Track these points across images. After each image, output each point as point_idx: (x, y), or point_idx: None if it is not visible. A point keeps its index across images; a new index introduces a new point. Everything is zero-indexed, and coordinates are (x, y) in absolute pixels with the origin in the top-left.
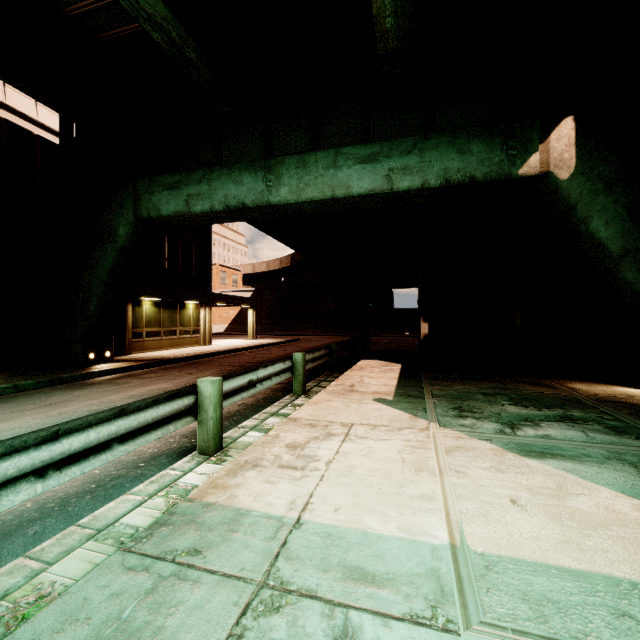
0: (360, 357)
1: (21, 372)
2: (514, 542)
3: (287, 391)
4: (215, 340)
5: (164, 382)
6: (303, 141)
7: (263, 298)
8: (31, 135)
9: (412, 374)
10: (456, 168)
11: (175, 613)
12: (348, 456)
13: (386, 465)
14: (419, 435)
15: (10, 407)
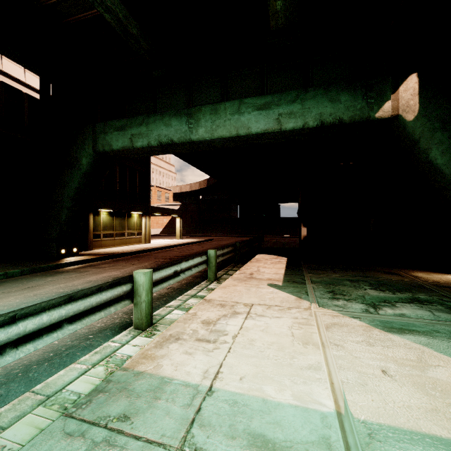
0: (257, 252)
1: (11, 263)
2: (390, 410)
3: (203, 278)
4: (153, 240)
5: (114, 271)
6: (215, 95)
7: (187, 210)
8: (21, 93)
9: (295, 265)
10: (328, 113)
11: None
12: (250, 331)
13: (280, 339)
14: (304, 313)
15: None
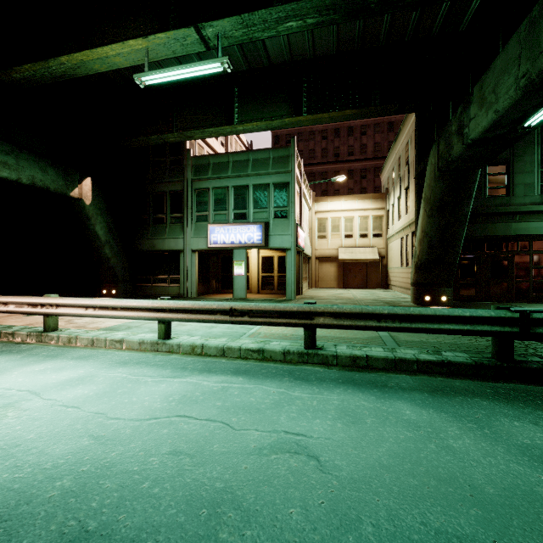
0: None
1: None
2: None
3: None
4: None
5: None
6: None
7: None
8: None
9: None
10: (40, 178)
11: (148, 326)
12: (96, 319)
13: None
14: None
15: None
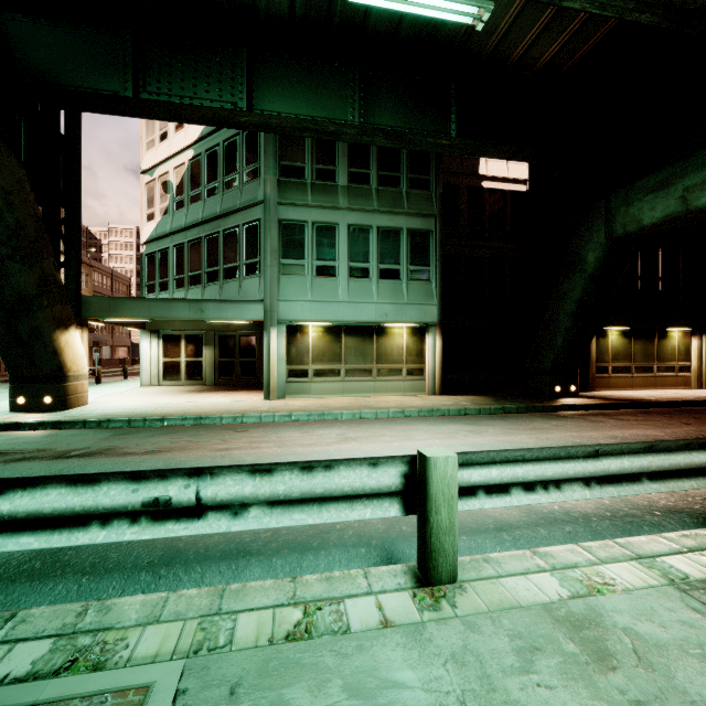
0: None
1: (502, 397)
2: None
3: None
4: None
5: (649, 428)
6: None
7: None
8: (503, 193)
9: None
10: None
11: None
12: None
13: None
14: None
15: (506, 424)
